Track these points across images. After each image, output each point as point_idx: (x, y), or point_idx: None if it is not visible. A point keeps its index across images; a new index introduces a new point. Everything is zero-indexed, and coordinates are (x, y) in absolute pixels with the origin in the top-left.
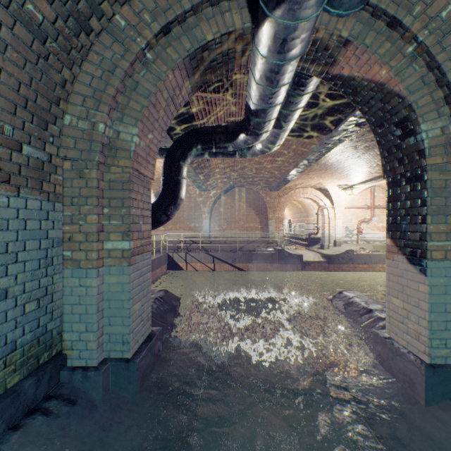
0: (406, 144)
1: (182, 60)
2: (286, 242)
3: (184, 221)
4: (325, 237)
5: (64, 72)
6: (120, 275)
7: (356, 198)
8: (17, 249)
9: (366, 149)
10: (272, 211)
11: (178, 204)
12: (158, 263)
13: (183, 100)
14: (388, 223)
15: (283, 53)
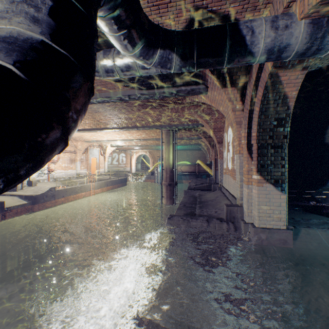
0: (278, 130)
1: None
2: None
3: None
4: None
5: None
6: None
7: None
8: None
9: (112, 108)
10: None
11: None
12: None
13: None
14: (259, 167)
15: None
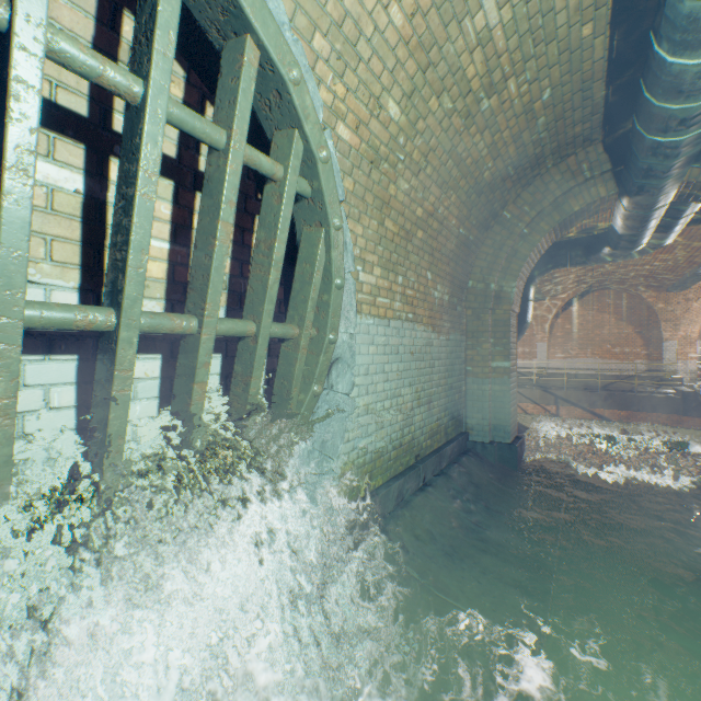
0: None
1: (552, 229)
2: None
3: None
4: None
5: (472, 257)
6: (501, 385)
7: None
8: (454, 363)
9: None
10: (670, 325)
11: (523, 328)
12: None
13: (546, 247)
14: None
15: (647, 210)
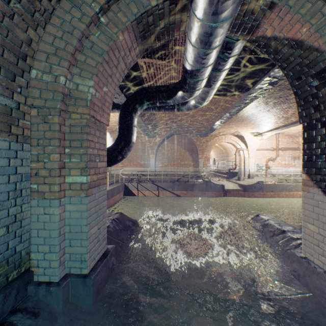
0: (323, 92)
1: (131, 23)
2: (211, 175)
3: (136, 160)
4: (241, 172)
5: (29, 31)
6: (78, 204)
7: (264, 142)
8: None
9: (274, 104)
10: (201, 152)
11: (130, 146)
12: (117, 191)
13: (132, 60)
14: (304, 161)
15: (217, 14)
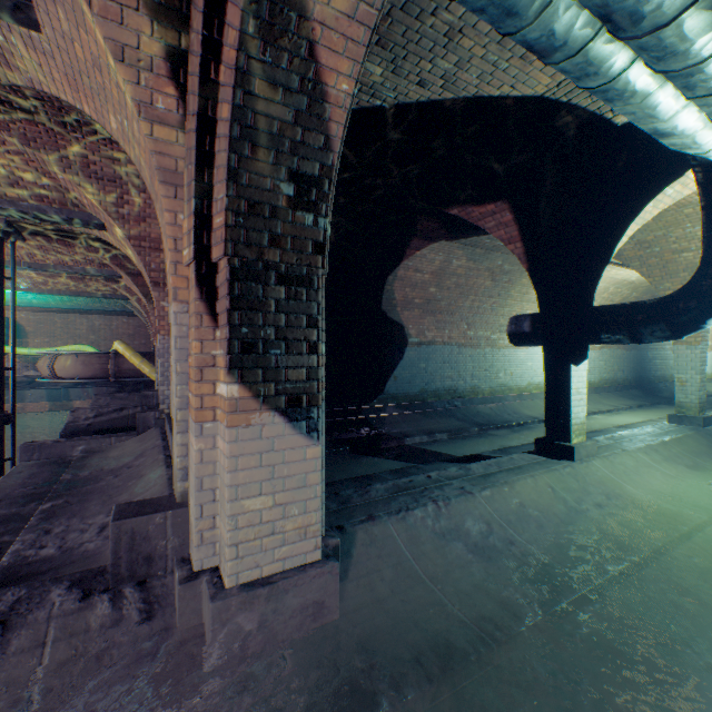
0: (300, 219)
1: None
2: None
3: None
4: None
5: None
6: None
7: None
8: None
9: None
10: None
11: None
12: None
13: None
14: (236, 353)
15: None
